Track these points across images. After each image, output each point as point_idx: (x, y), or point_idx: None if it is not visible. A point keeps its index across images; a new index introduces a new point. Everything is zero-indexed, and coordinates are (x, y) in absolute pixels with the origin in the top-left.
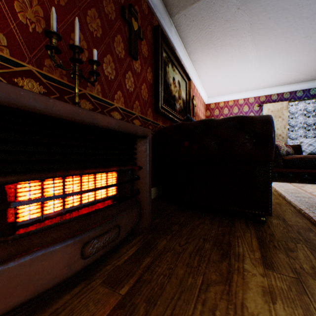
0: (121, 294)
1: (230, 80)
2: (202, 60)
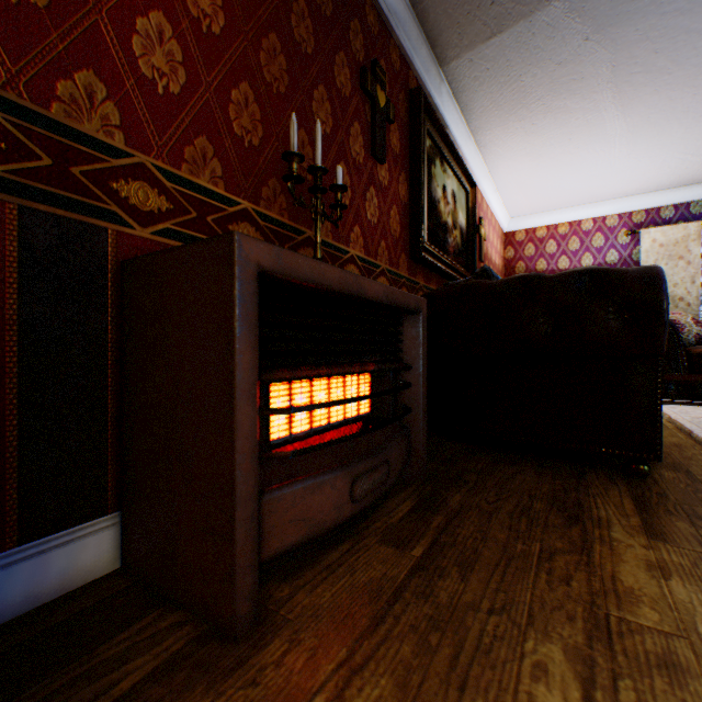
0: (414, 555)
1: (563, 179)
2: (501, 144)
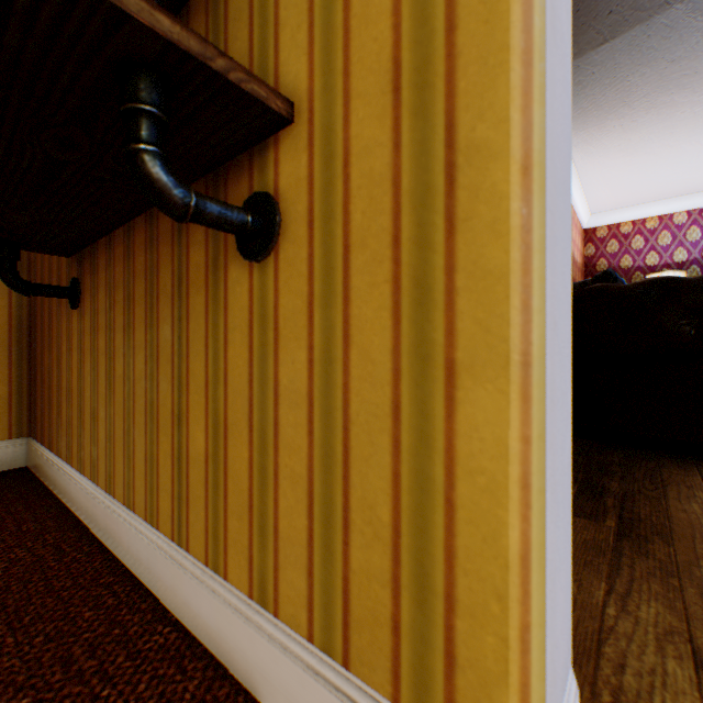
0: (609, 525)
1: (657, 173)
2: (594, 142)
